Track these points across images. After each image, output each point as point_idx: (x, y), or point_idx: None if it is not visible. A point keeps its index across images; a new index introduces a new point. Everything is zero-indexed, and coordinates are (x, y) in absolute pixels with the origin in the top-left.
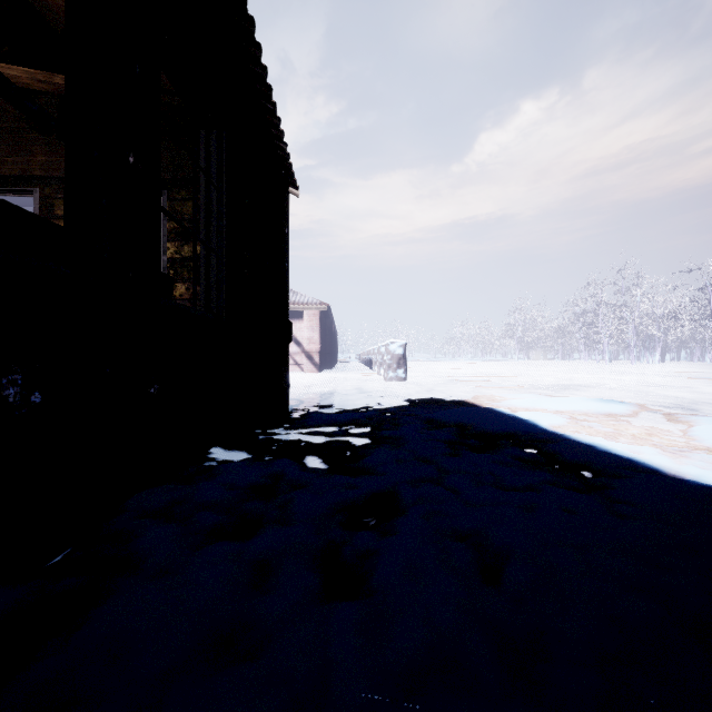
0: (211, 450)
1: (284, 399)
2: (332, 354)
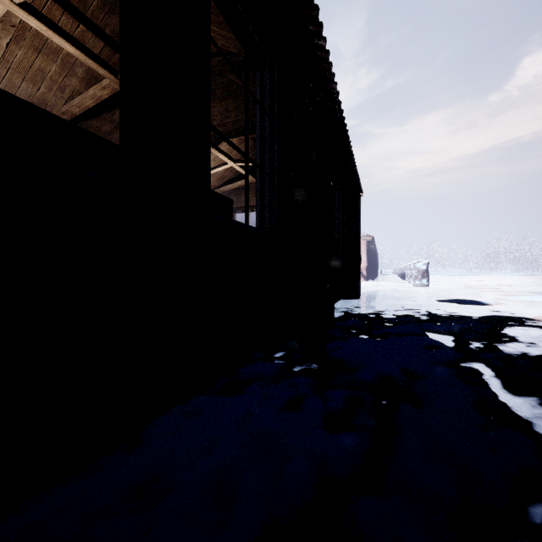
0: (337, 302)
1: (359, 288)
2: (374, 269)
